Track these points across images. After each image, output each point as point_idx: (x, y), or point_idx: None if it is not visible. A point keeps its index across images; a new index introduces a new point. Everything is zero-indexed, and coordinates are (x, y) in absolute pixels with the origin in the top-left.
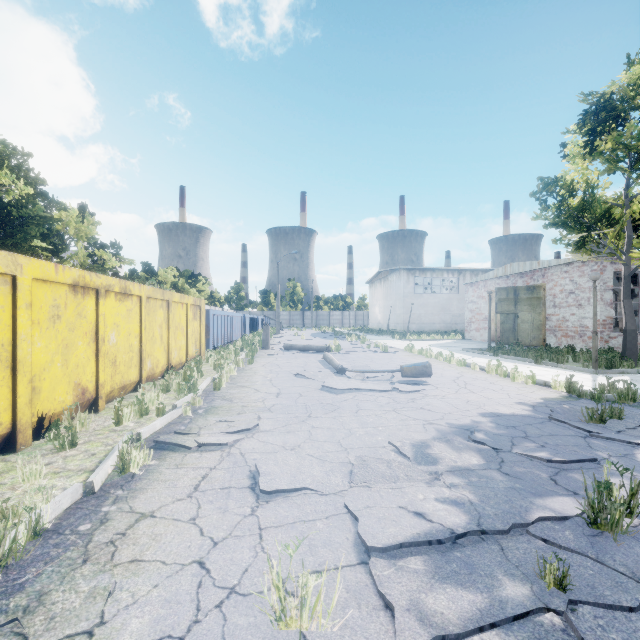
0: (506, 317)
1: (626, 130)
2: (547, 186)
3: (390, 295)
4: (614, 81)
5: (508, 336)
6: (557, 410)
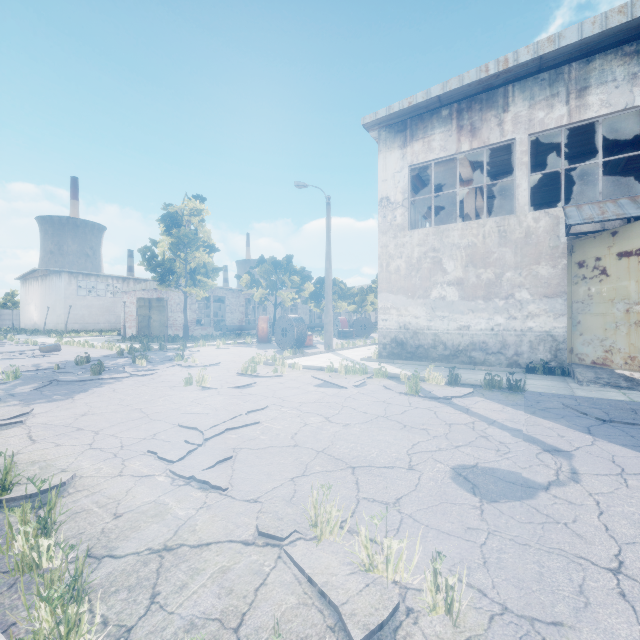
0: (143, 318)
1: (188, 227)
2: (146, 249)
3: (49, 295)
4: (174, 207)
5: (145, 331)
6: (111, 354)
